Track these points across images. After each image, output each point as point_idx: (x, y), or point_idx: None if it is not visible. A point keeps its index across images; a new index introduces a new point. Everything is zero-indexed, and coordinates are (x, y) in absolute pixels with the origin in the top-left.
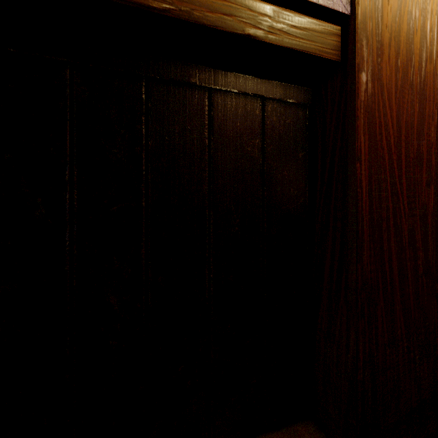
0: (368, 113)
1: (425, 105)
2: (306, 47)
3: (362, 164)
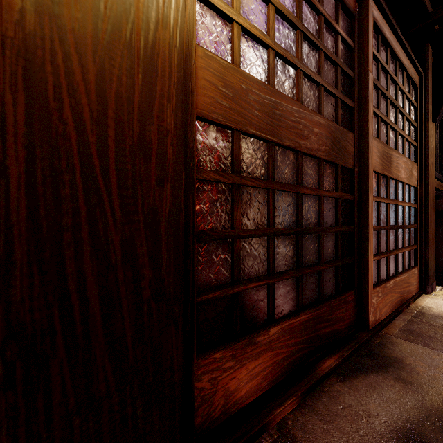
0: (26, 61)
1: (155, 79)
2: None
3: (8, 139)
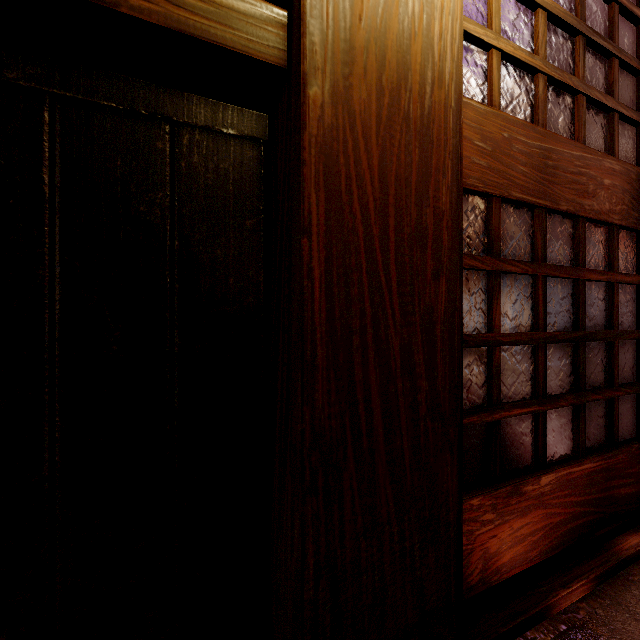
0: (325, 157)
1: (431, 152)
2: (216, 35)
3: (313, 240)
